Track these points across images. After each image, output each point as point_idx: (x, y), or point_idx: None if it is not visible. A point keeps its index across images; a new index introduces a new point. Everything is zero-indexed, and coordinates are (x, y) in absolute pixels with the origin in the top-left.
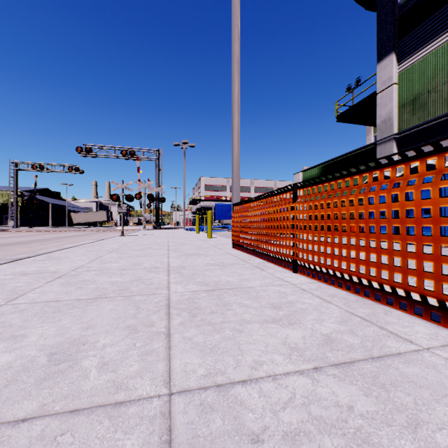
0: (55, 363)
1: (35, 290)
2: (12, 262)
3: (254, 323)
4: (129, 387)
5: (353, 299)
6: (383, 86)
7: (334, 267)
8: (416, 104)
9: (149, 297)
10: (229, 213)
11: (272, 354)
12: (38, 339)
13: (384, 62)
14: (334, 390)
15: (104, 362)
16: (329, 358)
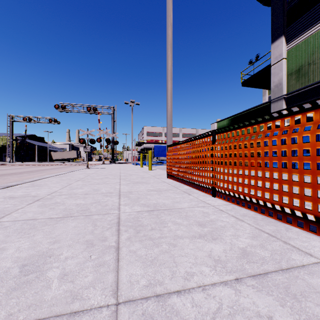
0: (25, 274)
1: (18, 210)
2: (5, 188)
3: (185, 238)
4: (83, 297)
5: (260, 218)
6: (276, 60)
7: (245, 193)
8: (299, 73)
9: (104, 216)
10: (164, 152)
11: (201, 266)
12: (14, 252)
13: (276, 43)
14: (254, 301)
15: (65, 273)
16: (247, 270)
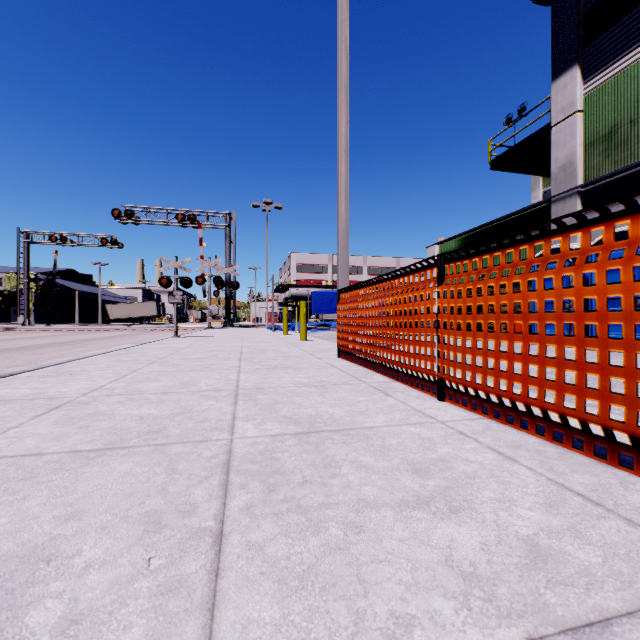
0: None
1: (8, 431)
2: None
3: (383, 509)
4: None
5: (553, 453)
6: (562, 115)
7: (515, 394)
8: (611, 141)
9: (196, 447)
10: (332, 304)
11: (429, 595)
12: None
13: (563, 80)
14: None
15: (73, 617)
16: (552, 609)
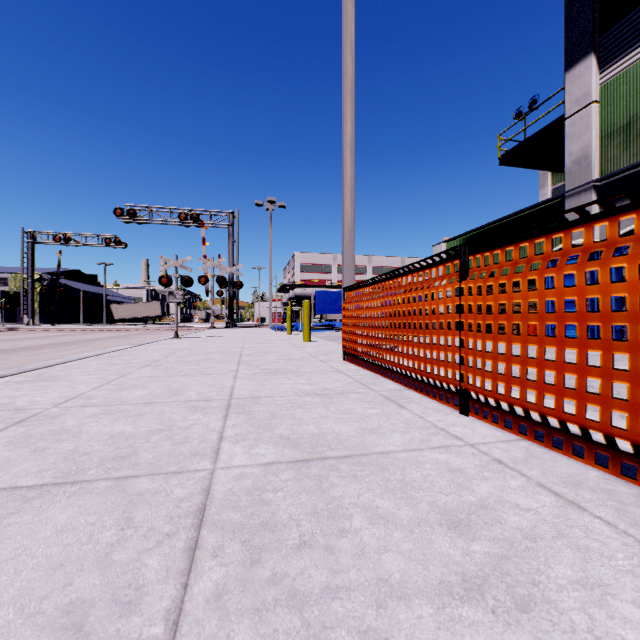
0: None
1: None
2: None
3: (416, 601)
4: None
5: (628, 495)
6: (576, 106)
7: (566, 413)
8: (630, 132)
9: (167, 481)
10: (337, 304)
11: None
12: None
13: (577, 70)
14: None
15: None
16: None
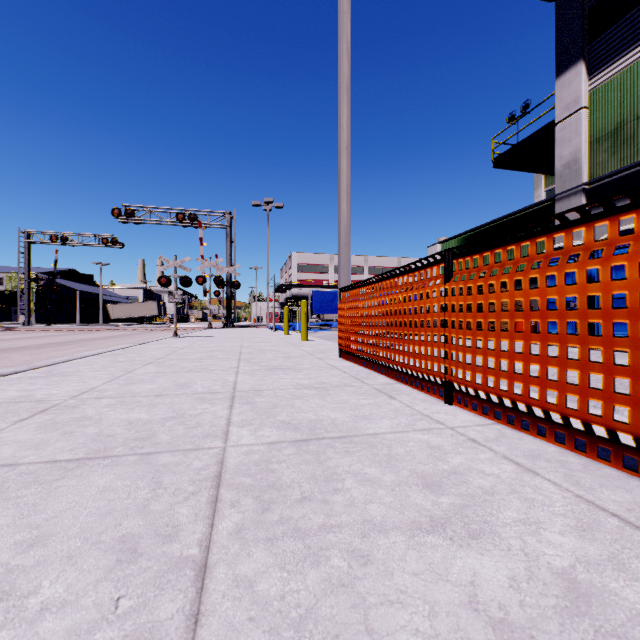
0: None
1: None
2: None
3: (393, 533)
4: None
5: (576, 464)
6: (566, 112)
7: (531, 398)
8: (617, 138)
9: (186, 456)
10: (333, 304)
11: None
12: None
13: (567, 76)
14: None
15: None
16: None
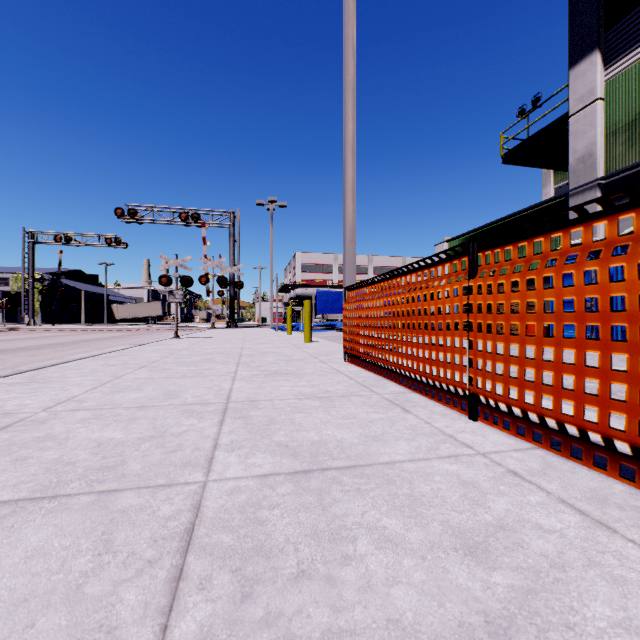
0: None
1: None
2: None
3: None
4: None
5: None
6: (580, 104)
7: (587, 421)
8: (635, 130)
9: (154, 496)
10: (338, 304)
11: None
12: None
13: (582, 66)
14: None
15: None
16: None
